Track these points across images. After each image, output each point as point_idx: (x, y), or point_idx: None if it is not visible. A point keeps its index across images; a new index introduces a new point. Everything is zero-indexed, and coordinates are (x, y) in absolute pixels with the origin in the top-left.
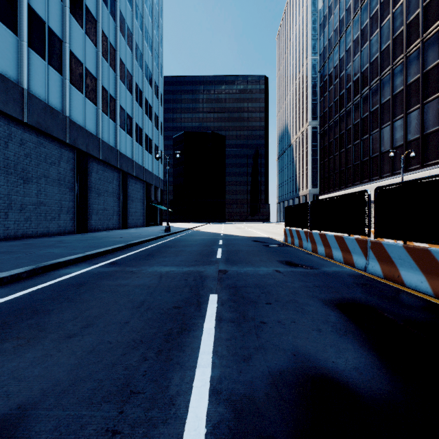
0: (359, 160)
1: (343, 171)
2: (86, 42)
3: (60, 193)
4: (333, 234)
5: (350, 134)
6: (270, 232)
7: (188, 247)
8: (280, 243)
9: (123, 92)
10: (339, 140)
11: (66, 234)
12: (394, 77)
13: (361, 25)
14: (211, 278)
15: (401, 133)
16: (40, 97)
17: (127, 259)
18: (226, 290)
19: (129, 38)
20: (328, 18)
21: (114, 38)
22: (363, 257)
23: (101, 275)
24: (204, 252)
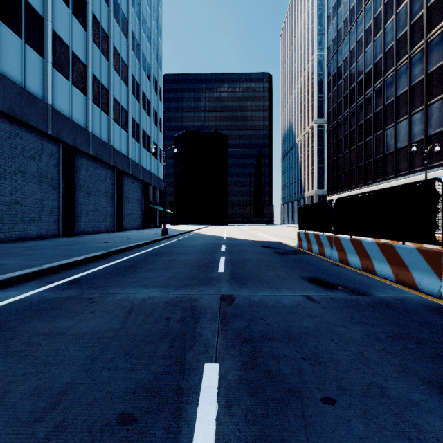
0: (371, 158)
1: (354, 169)
2: (73, 23)
3: (41, 192)
4: (374, 241)
5: (362, 130)
6: (278, 236)
7: (183, 255)
8: (294, 249)
9: (118, 84)
10: (349, 137)
11: (48, 238)
12: (412, 66)
13: (373, 13)
14: (209, 316)
15: (421, 127)
16: (14, 80)
17: (97, 275)
18: (235, 349)
19: (124, 26)
20: (336, 8)
21: (107, 23)
22: (433, 276)
23: (38, 307)
24: (203, 263)
